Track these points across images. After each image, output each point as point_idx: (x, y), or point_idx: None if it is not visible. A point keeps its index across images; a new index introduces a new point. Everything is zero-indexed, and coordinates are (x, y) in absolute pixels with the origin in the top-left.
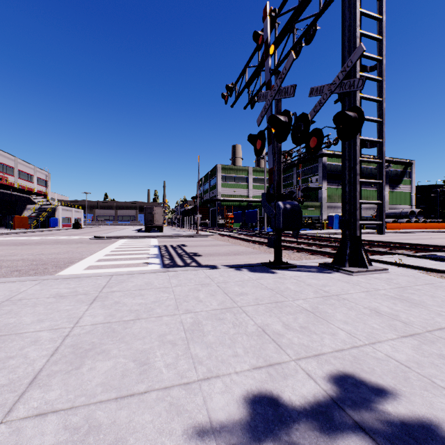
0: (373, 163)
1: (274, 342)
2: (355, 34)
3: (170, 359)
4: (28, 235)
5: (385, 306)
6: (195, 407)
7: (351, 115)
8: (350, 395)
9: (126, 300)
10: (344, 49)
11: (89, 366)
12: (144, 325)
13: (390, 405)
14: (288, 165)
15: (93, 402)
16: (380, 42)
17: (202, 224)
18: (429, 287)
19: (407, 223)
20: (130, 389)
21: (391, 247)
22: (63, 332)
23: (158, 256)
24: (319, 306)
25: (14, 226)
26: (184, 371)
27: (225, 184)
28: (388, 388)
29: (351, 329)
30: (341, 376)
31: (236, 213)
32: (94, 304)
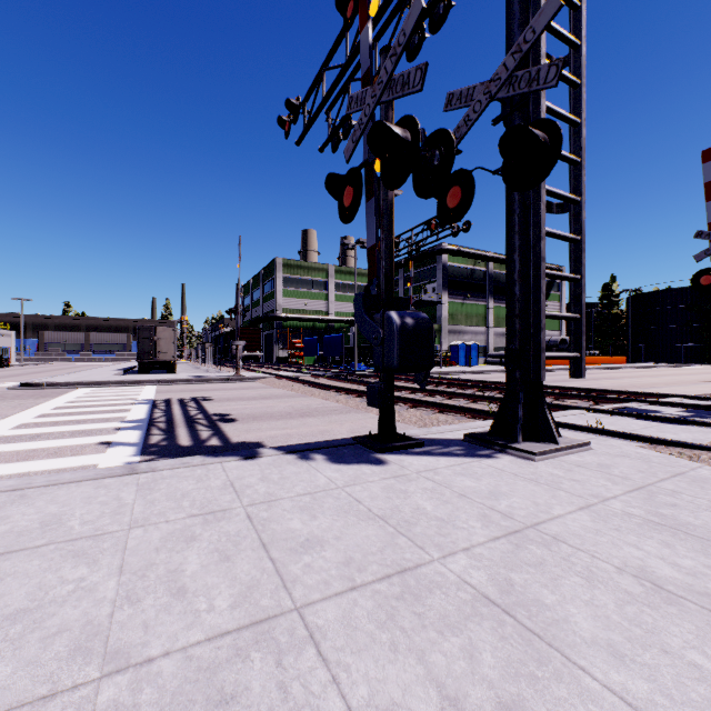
0: (566, 240)
1: None
2: None
3: None
4: None
5: (659, 560)
6: None
7: (537, 133)
8: None
9: None
10: (512, 18)
11: None
12: None
13: None
14: None
15: None
16: (577, 13)
17: (250, 358)
18: (686, 484)
19: None
20: None
21: (557, 395)
22: None
23: (142, 426)
24: (514, 579)
25: None
26: None
27: (290, 292)
28: None
29: (653, 697)
30: None
31: (307, 340)
32: None
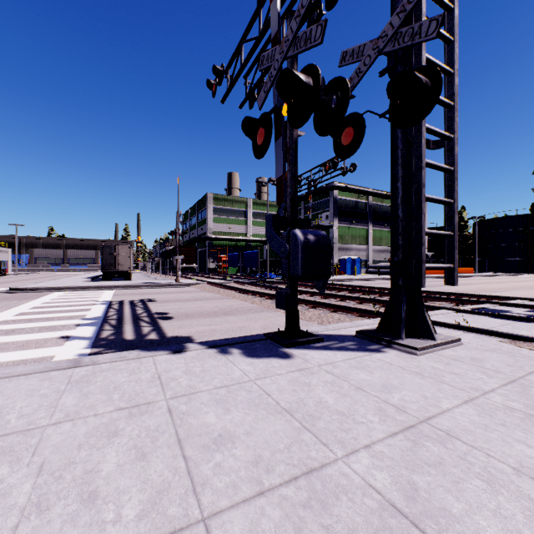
0: (442, 170)
1: None
2: None
3: None
4: None
5: None
6: None
7: (421, 77)
8: None
9: None
10: None
11: None
12: None
13: None
14: None
15: None
16: None
17: (188, 269)
18: None
19: None
20: None
21: (426, 297)
22: None
23: (97, 322)
24: (417, 482)
25: None
26: None
27: (218, 219)
28: None
29: None
30: None
31: (231, 255)
32: None
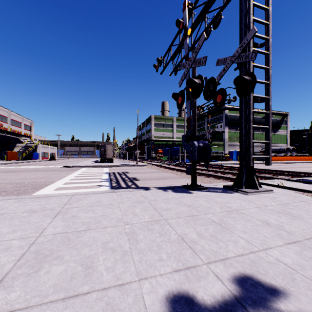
0: (262, 113)
1: (190, 248)
2: (249, 20)
3: (110, 263)
4: (16, 165)
5: (273, 219)
6: (127, 306)
7: (247, 78)
8: (250, 294)
9: (81, 214)
10: (241, 31)
11: (46, 269)
12: (92, 235)
13: (282, 303)
14: (201, 115)
15: (45, 302)
16: (267, 26)
17: (141, 157)
18: (304, 204)
19: (284, 156)
20: (76, 290)
21: (274, 173)
22: (30, 241)
23: (108, 180)
24: (224, 219)
25: (7, 158)
26: (120, 274)
27: (157, 129)
28: (279, 288)
29: (248, 238)
30: (243, 277)
31: (164, 149)
32: (57, 218)
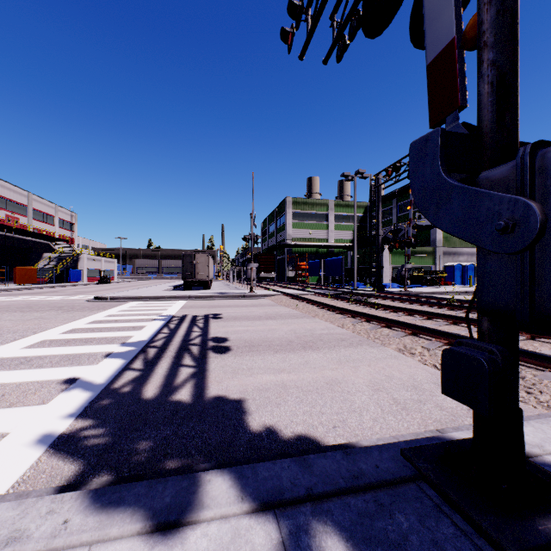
0: None
1: None
2: None
3: None
4: (19, 293)
5: None
6: None
7: None
8: None
9: None
10: None
11: None
12: None
13: None
14: (385, 195)
15: None
16: None
17: (266, 277)
18: None
19: None
20: None
21: None
22: None
23: (132, 352)
24: None
25: (16, 280)
26: None
27: (297, 224)
28: None
29: None
30: None
31: (311, 263)
32: None
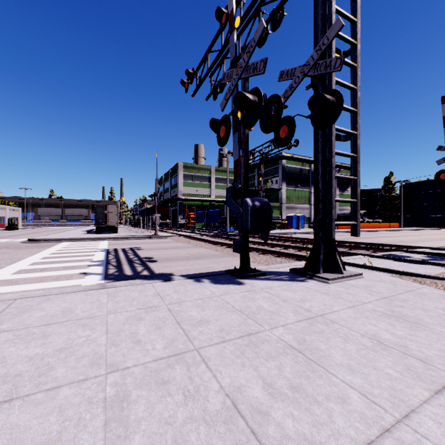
0: (348, 156)
1: (255, 438)
2: (331, 9)
3: None
4: None
5: (385, 331)
6: None
7: (329, 98)
8: None
9: (11, 349)
10: (317, 28)
11: None
12: (12, 420)
13: None
14: (250, 166)
15: None
16: (355, 25)
17: (163, 224)
18: (413, 296)
19: None
20: None
21: (350, 247)
22: None
23: (103, 264)
24: (306, 338)
25: None
26: None
27: (187, 183)
28: None
29: (363, 385)
30: None
31: (198, 213)
32: None
